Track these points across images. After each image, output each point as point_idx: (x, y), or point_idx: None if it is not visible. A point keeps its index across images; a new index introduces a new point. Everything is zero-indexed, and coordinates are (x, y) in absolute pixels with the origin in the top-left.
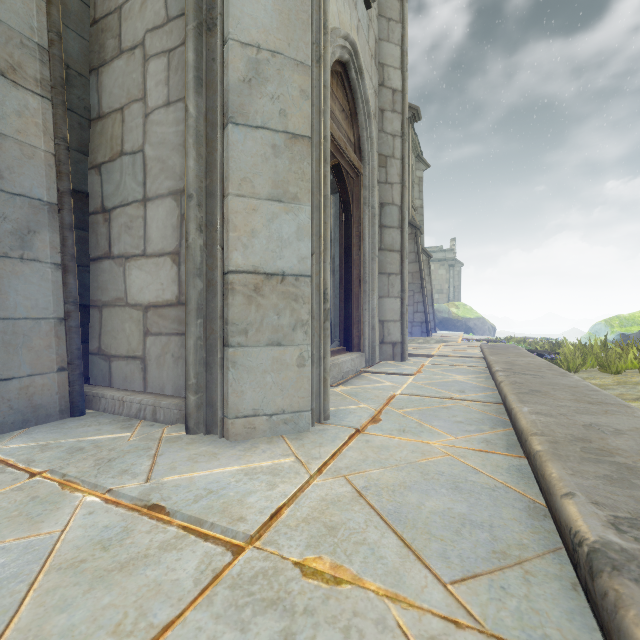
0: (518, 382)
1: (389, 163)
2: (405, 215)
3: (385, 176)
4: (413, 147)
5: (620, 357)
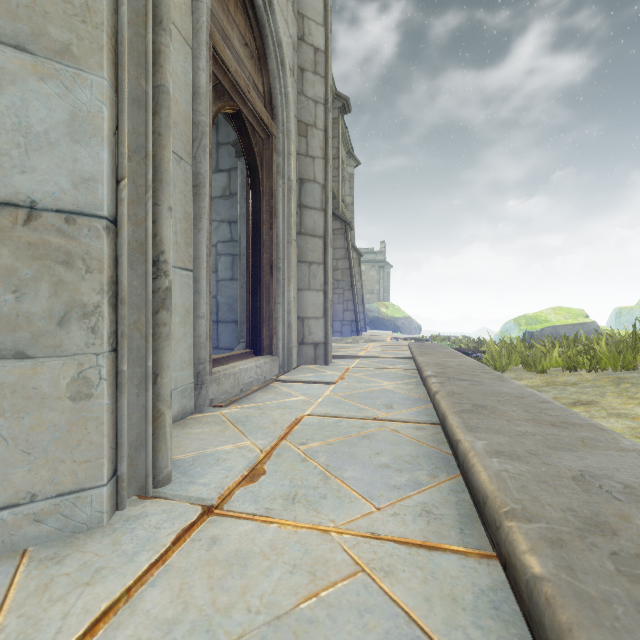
0: (456, 392)
1: (310, 133)
2: (329, 196)
3: (306, 147)
4: (344, 141)
5: (545, 355)
